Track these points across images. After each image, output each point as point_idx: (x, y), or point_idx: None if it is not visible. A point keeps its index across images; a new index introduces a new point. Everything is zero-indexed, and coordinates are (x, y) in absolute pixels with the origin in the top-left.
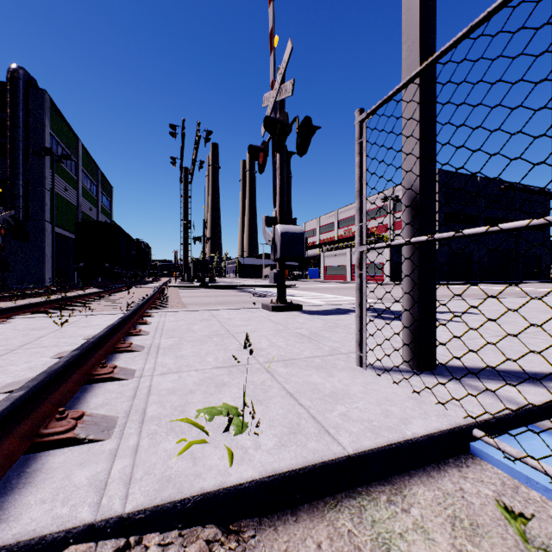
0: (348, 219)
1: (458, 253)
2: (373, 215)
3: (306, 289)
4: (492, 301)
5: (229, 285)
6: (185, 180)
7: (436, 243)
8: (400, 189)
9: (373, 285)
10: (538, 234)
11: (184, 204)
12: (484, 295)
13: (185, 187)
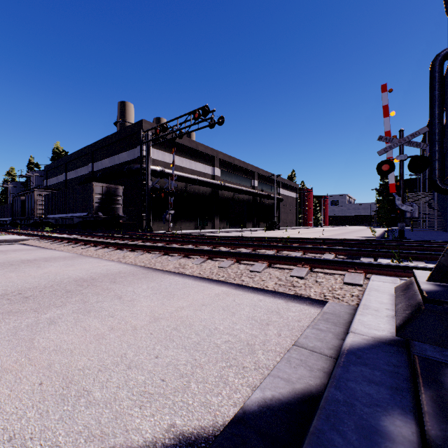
0: None
1: None
2: None
3: None
4: None
5: None
6: None
7: None
8: None
9: None
10: None
11: None
12: None
13: None
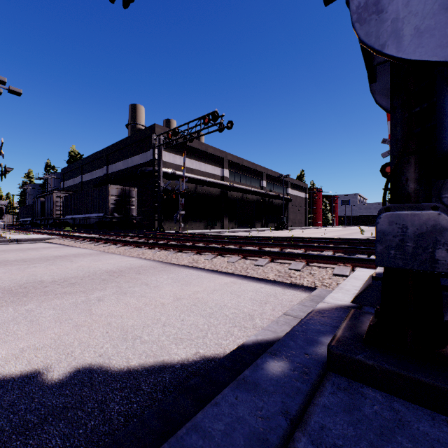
0: None
1: None
2: None
3: None
4: None
5: None
6: None
7: None
8: None
9: None
10: None
11: None
12: None
13: None
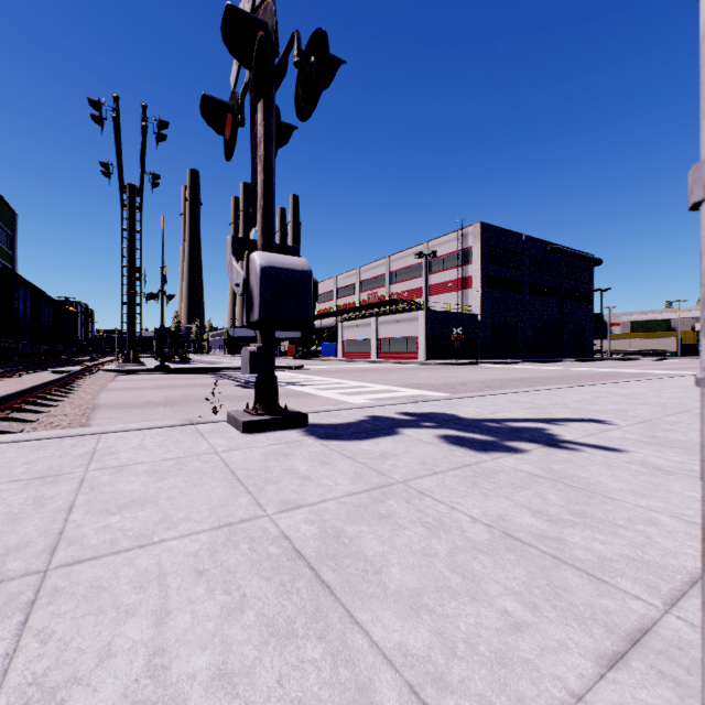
0: (373, 280)
1: (502, 325)
2: (405, 275)
3: (319, 372)
4: (586, 392)
5: (204, 367)
6: (129, 204)
7: (479, 313)
8: (437, 244)
9: (406, 366)
10: (583, 305)
11: (128, 242)
12: (548, 379)
13: (131, 215)
